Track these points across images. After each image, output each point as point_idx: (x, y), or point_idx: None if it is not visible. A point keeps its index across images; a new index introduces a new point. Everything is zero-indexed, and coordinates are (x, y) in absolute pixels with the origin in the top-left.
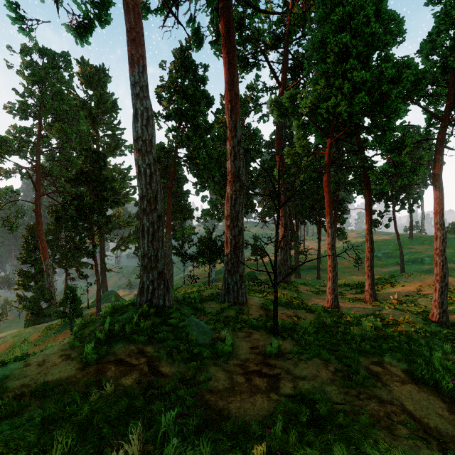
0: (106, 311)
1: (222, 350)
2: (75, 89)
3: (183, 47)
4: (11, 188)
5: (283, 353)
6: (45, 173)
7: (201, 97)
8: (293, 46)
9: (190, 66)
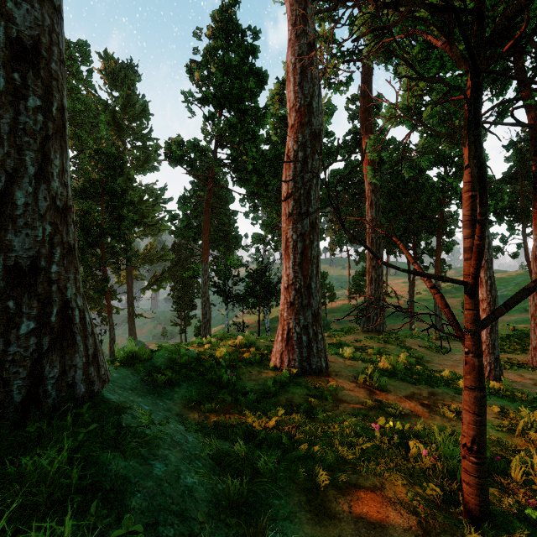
0: None
1: None
2: (96, 90)
3: (225, 6)
4: None
5: None
6: None
7: (250, 72)
8: None
9: (235, 31)
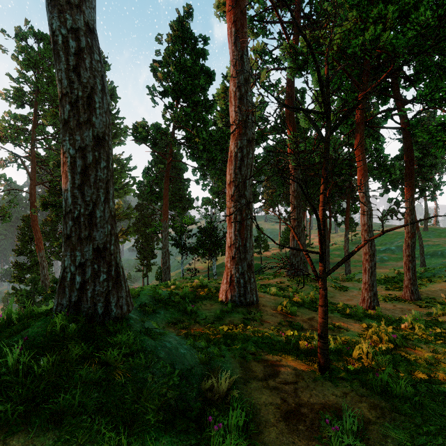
0: None
1: (220, 442)
2: None
3: (181, 17)
4: (4, 176)
5: (371, 442)
6: (41, 162)
7: (201, 71)
8: (305, 6)
9: (189, 38)
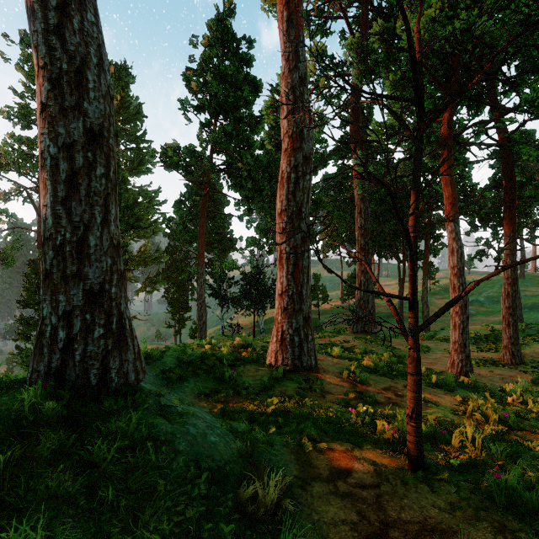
0: None
1: None
2: None
3: (221, 15)
4: (6, 212)
5: None
6: None
7: (245, 81)
8: None
9: (230, 40)
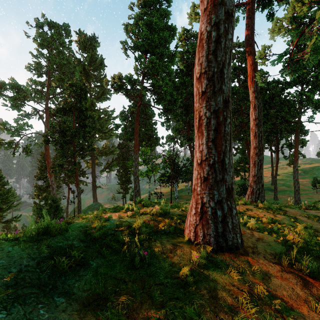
0: None
1: None
2: (74, 53)
3: None
4: (27, 124)
5: None
6: (52, 114)
7: (165, 28)
8: None
9: (155, 2)
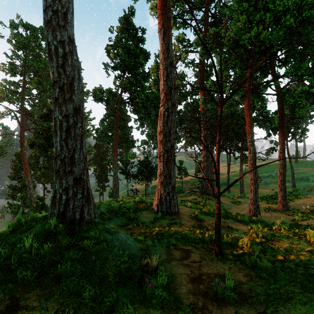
0: (9, 226)
1: (152, 293)
2: None
3: (127, 15)
4: (2, 125)
5: (242, 294)
6: (28, 114)
7: (140, 52)
8: (212, 8)
9: (132, 29)
